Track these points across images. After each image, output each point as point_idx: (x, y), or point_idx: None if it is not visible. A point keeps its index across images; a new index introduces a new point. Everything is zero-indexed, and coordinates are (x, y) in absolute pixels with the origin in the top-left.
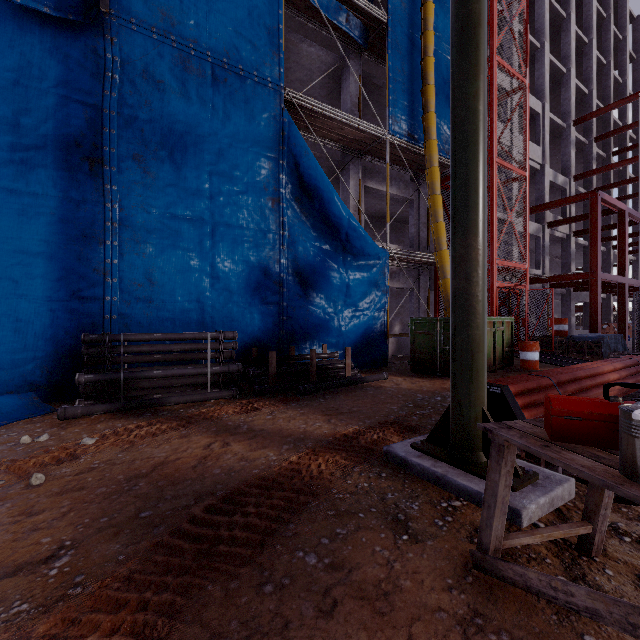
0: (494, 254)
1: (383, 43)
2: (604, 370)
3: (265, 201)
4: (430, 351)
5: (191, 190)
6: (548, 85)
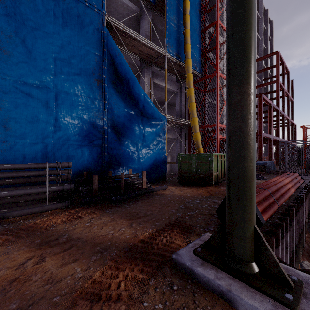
0: (218, 121)
1: (163, 4)
2: (286, 182)
3: (93, 81)
4: (189, 172)
5: (39, 67)
6: None
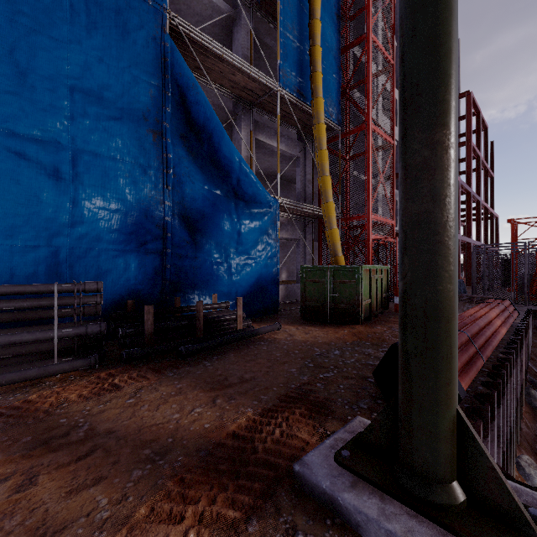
0: (370, 209)
1: (274, 1)
2: (492, 317)
3: (145, 133)
4: (321, 299)
5: (41, 104)
6: None
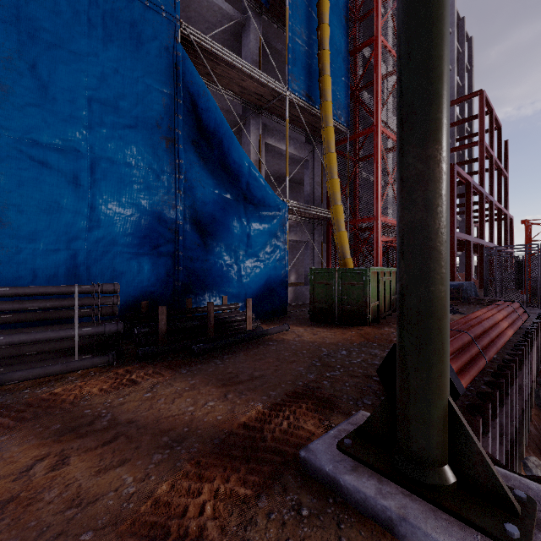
0: (379, 211)
1: (282, 6)
2: (498, 319)
3: (158, 140)
4: (329, 300)
5: (61, 115)
6: None
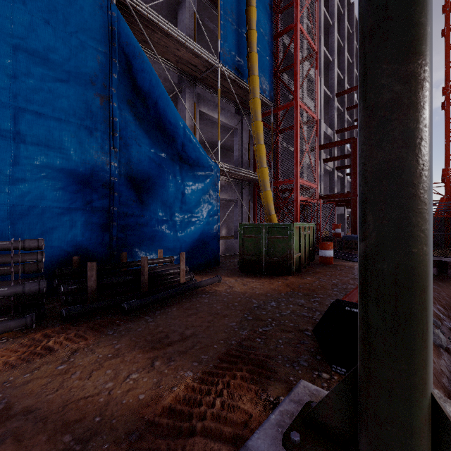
0: (298, 175)
1: None
2: None
3: (91, 96)
4: (257, 253)
5: None
6: (323, 66)
